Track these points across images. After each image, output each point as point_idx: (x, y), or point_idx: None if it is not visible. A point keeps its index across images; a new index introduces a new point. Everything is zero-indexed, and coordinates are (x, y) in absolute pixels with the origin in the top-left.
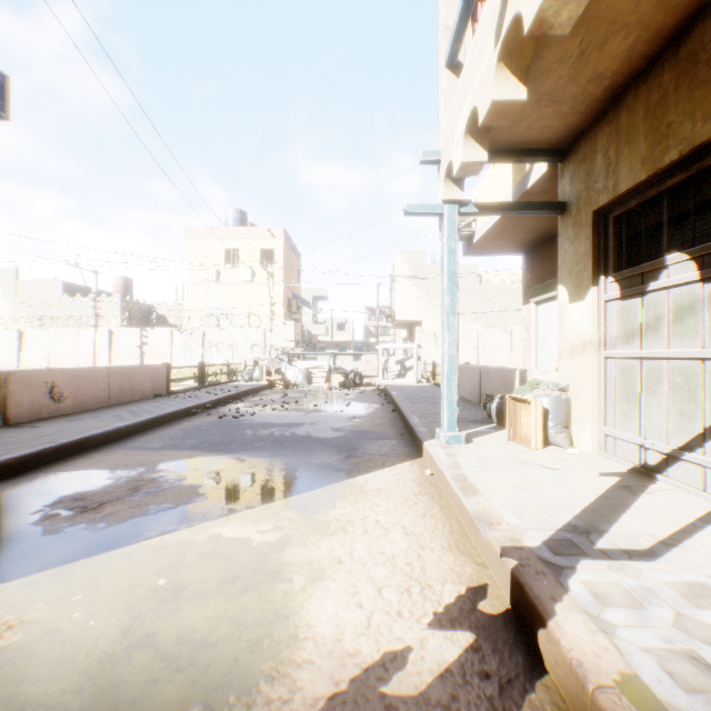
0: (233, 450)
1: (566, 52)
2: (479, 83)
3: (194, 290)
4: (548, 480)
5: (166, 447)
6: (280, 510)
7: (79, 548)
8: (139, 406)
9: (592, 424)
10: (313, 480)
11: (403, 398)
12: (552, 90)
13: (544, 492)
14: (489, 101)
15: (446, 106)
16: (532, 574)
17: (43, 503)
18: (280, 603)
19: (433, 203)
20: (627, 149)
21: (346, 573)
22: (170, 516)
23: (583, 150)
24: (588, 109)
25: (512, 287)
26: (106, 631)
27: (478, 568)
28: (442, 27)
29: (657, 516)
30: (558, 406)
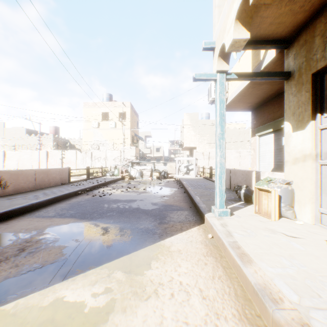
0: (94, 218)
1: None
2: None
3: (87, 132)
4: (295, 248)
5: (56, 215)
6: (112, 270)
7: None
8: (51, 189)
9: (311, 206)
10: (138, 242)
11: (189, 185)
12: None
13: (299, 261)
14: None
15: (218, 15)
16: None
17: None
18: None
19: (211, 73)
20: None
21: None
22: (34, 276)
23: (304, 37)
24: (311, 7)
25: (240, 130)
26: None
27: None
28: None
29: None
30: (286, 193)
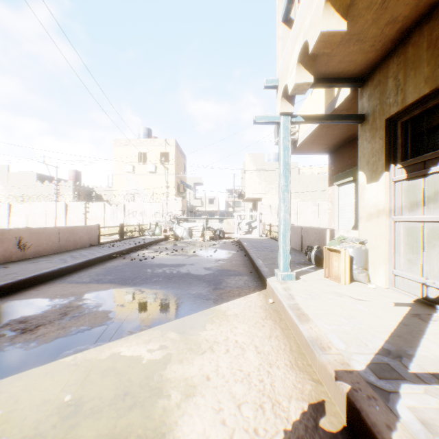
0: (137, 284)
1: (372, 0)
2: (309, 23)
3: (119, 178)
4: (358, 309)
5: (92, 281)
6: (165, 331)
7: (11, 365)
8: (78, 252)
9: (385, 267)
10: (190, 307)
11: (251, 247)
12: (359, 32)
13: (358, 319)
14: (318, 33)
15: (282, 48)
16: (365, 399)
17: None
18: (159, 420)
19: (273, 115)
20: (413, 73)
21: (212, 389)
22: (85, 336)
23: (378, 77)
24: (383, 47)
25: (319, 176)
26: None
27: (315, 384)
28: None
29: None
30: (359, 254)
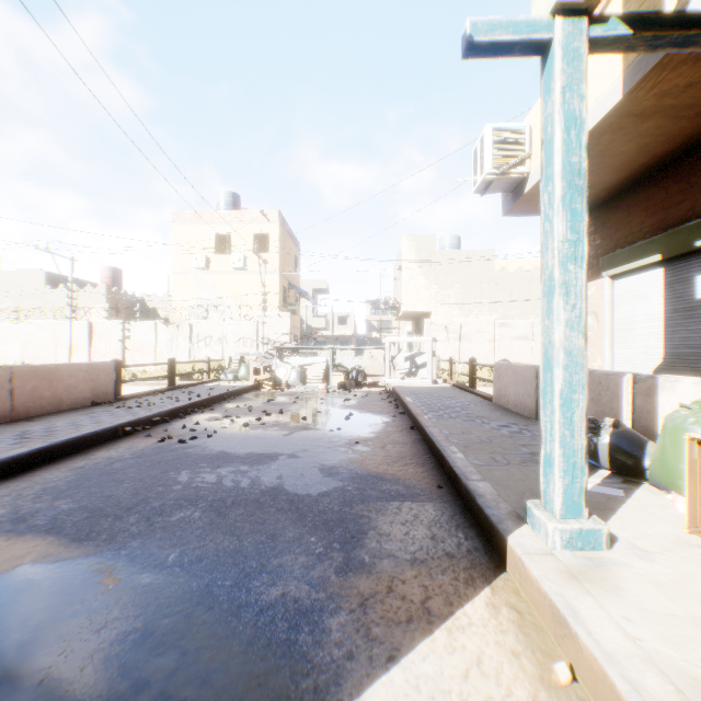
0: (120, 536)
1: None
2: None
3: (182, 279)
4: None
5: (2, 522)
6: None
7: None
8: (52, 421)
9: None
10: None
11: (423, 408)
12: None
13: None
14: None
15: None
16: None
17: None
18: None
19: (530, 20)
20: None
21: None
22: None
23: None
24: None
25: (532, 274)
26: None
27: None
28: None
29: None
30: None
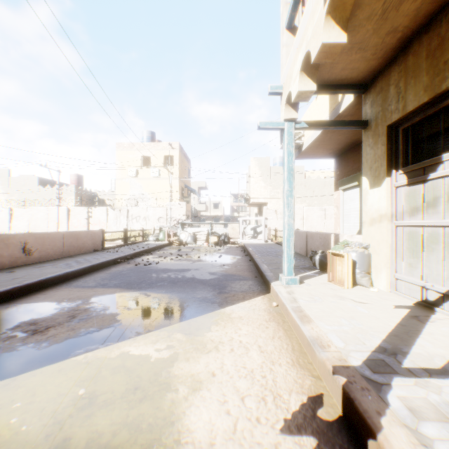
0: (143, 288)
1: (372, 12)
2: (311, 33)
3: (122, 182)
4: (359, 311)
5: (97, 285)
6: (172, 333)
7: (25, 363)
8: (83, 257)
9: (387, 271)
10: (196, 310)
11: (256, 252)
12: (361, 41)
13: (358, 321)
14: (319, 44)
15: (286, 55)
16: (359, 390)
17: (7, 327)
18: (168, 411)
19: (277, 121)
20: (413, 81)
21: (217, 384)
22: (94, 337)
23: (380, 84)
24: (384, 55)
25: (325, 180)
26: (33, 436)
27: (314, 380)
28: (283, 2)
29: (442, 340)
30: (362, 258)
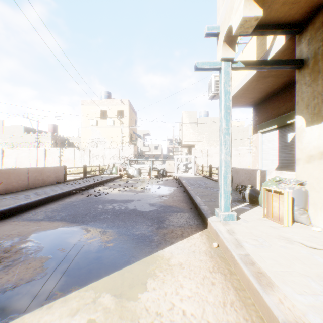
0: (86, 221)
1: None
2: None
3: (86, 130)
4: (321, 264)
5: (45, 218)
6: (99, 293)
7: None
8: (44, 189)
9: None
10: (133, 252)
11: (189, 184)
12: None
13: None
14: None
15: None
16: None
17: None
18: None
19: (214, 61)
20: None
21: None
22: (2, 301)
23: (321, 19)
24: None
25: (239, 128)
26: None
27: None
28: None
29: None
30: (300, 195)
